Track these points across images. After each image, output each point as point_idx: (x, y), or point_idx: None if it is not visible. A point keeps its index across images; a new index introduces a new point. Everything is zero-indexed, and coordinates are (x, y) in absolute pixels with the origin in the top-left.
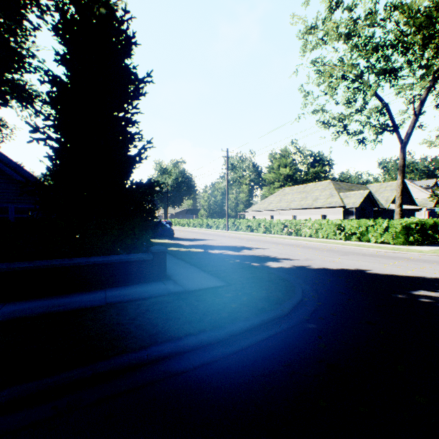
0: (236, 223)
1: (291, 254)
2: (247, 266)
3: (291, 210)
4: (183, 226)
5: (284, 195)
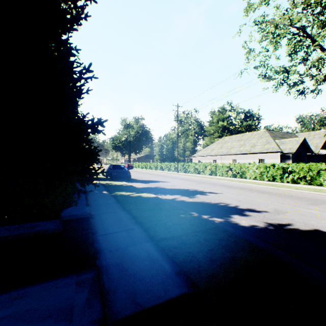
0: (185, 166)
1: (251, 201)
2: (211, 227)
3: (231, 155)
4: (142, 168)
5: (224, 142)
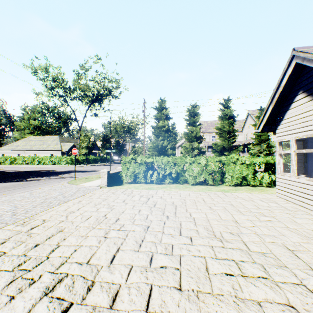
0: None
1: (18, 169)
2: None
3: (33, 151)
4: None
5: (30, 141)
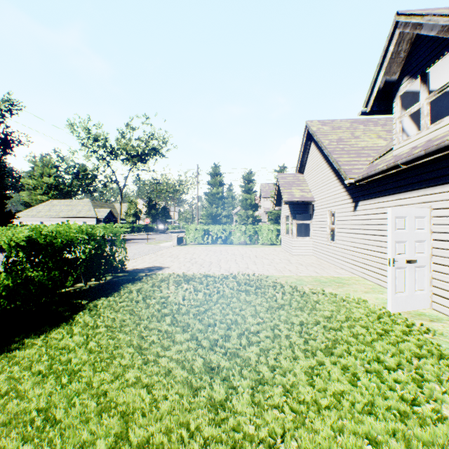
0: None
1: None
2: None
3: (61, 218)
4: None
5: (53, 206)
